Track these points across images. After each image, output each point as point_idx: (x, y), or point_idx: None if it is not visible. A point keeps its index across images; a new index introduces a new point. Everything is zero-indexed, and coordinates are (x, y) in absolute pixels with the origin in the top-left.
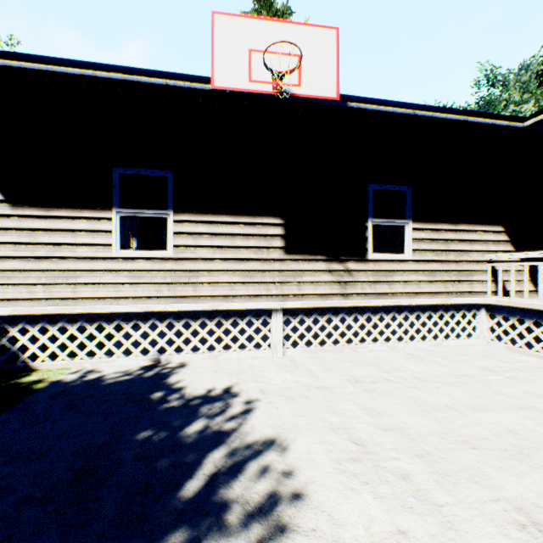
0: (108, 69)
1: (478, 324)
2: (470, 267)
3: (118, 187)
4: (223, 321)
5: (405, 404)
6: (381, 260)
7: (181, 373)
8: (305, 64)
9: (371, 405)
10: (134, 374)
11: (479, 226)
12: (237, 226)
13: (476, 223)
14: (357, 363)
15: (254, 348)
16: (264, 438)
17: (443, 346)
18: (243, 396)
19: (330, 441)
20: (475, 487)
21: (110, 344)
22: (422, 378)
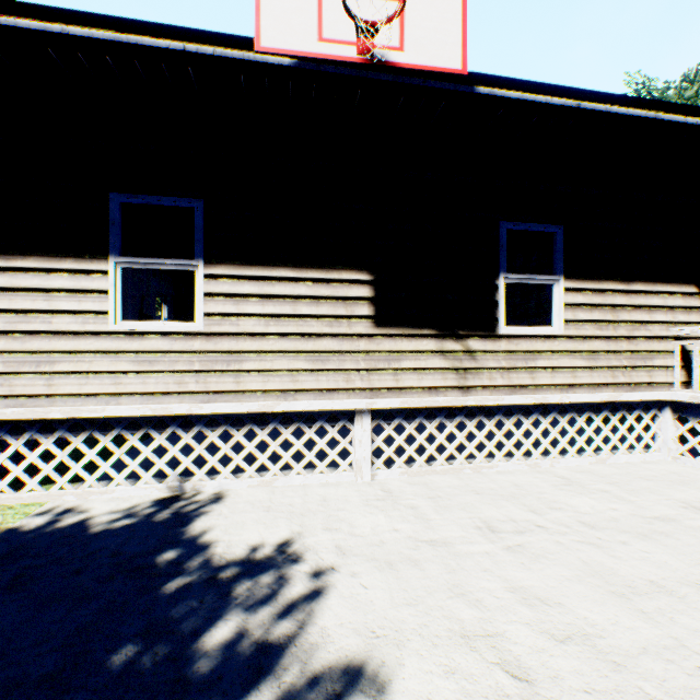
0: (86, 22)
1: (660, 431)
2: (649, 346)
3: (118, 224)
4: (281, 429)
5: (580, 579)
6: (518, 335)
7: (214, 514)
8: (411, 15)
9: (523, 580)
10: (139, 515)
11: (662, 285)
12: (302, 285)
13: (658, 281)
14: (486, 495)
15: (327, 469)
16: (344, 660)
17: (609, 464)
18: (308, 561)
19: (465, 670)
20: None
21: (106, 465)
22: (594, 525)
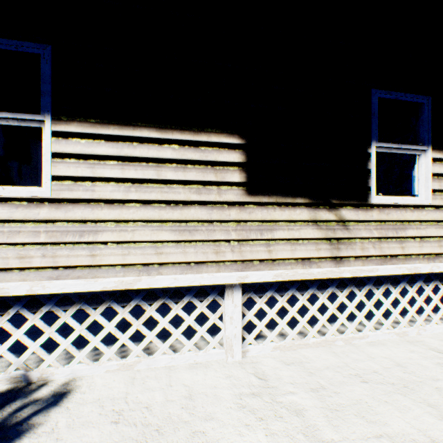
0: None
1: None
2: None
3: None
4: (144, 306)
5: None
6: (389, 205)
7: (43, 431)
8: None
9: None
10: None
11: None
12: (168, 147)
13: None
14: (375, 384)
15: (195, 347)
16: None
17: None
18: None
19: None
20: None
21: None
22: None
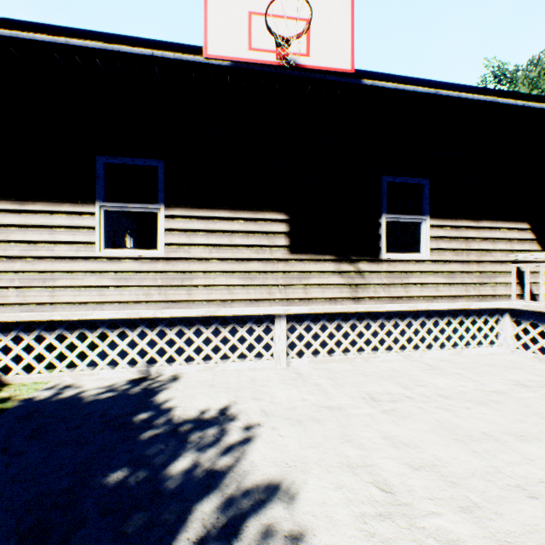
0: (83, 36)
1: (502, 331)
2: (493, 268)
3: (102, 178)
4: (221, 329)
5: (434, 431)
6: (396, 260)
7: (172, 389)
8: (315, 31)
9: (393, 432)
10: (118, 390)
11: (503, 222)
12: (237, 223)
13: (499, 220)
14: (371, 376)
15: (255, 358)
16: (266, 480)
17: (463, 355)
18: (241, 420)
19: (349, 486)
20: None
21: (93, 354)
22: (447, 396)
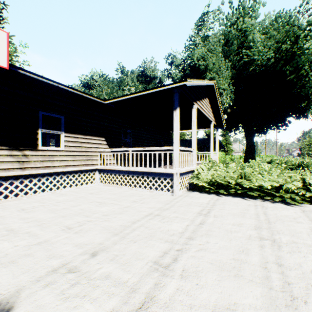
0: None
1: (96, 177)
2: (92, 154)
3: None
4: None
5: (45, 212)
6: (47, 150)
7: None
8: None
9: (26, 216)
10: None
11: (96, 137)
12: None
13: (94, 136)
14: (29, 202)
15: None
16: None
17: (80, 188)
18: None
19: None
20: (56, 226)
21: None
22: (60, 201)
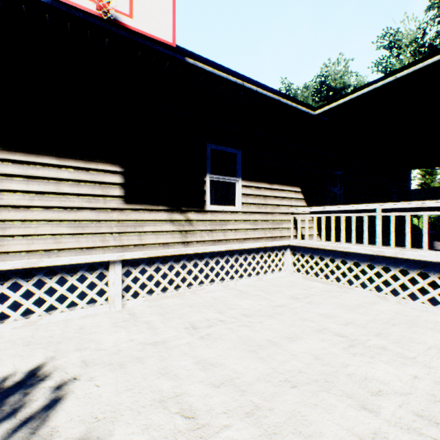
0: None
1: (286, 260)
2: (281, 218)
3: None
4: (46, 280)
5: (236, 347)
6: (217, 211)
7: None
8: None
9: (205, 355)
10: None
11: (286, 186)
12: (65, 171)
13: (284, 184)
14: (196, 306)
15: (87, 305)
16: None
17: (263, 280)
18: (55, 378)
19: (157, 423)
20: None
21: None
22: (249, 314)
